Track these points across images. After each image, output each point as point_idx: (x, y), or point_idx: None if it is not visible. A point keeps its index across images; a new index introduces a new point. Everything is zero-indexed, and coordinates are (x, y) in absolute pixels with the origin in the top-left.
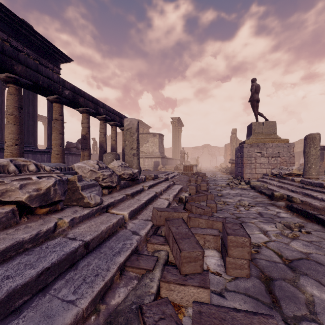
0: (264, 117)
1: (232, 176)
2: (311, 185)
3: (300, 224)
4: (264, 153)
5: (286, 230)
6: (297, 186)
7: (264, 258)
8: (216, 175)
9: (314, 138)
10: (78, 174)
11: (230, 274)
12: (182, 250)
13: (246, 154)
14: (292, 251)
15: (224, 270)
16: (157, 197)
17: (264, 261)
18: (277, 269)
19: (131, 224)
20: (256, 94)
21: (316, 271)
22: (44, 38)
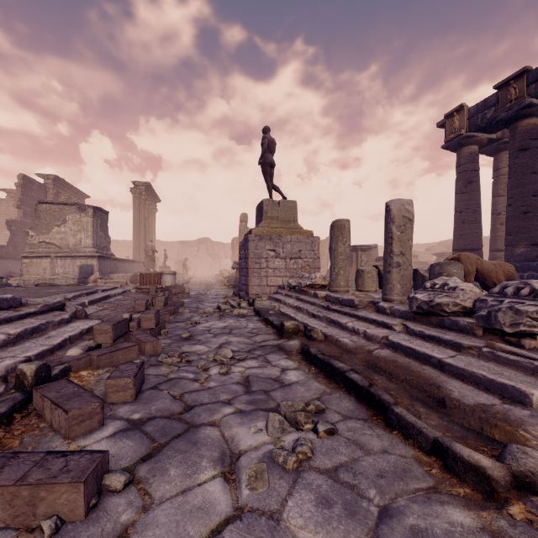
0: (281, 193)
1: (234, 292)
2: (339, 304)
3: (318, 406)
4: (280, 252)
5: (287, 434)
6: (321, 305)
7: None
8: (210, 290)
9: (342, 227)
10: None
11: None
12: None
13: (253, 253)
14: None
15: None
16: None
17: None
18: None
19: None
20: (269, 154)
21: None
22: None
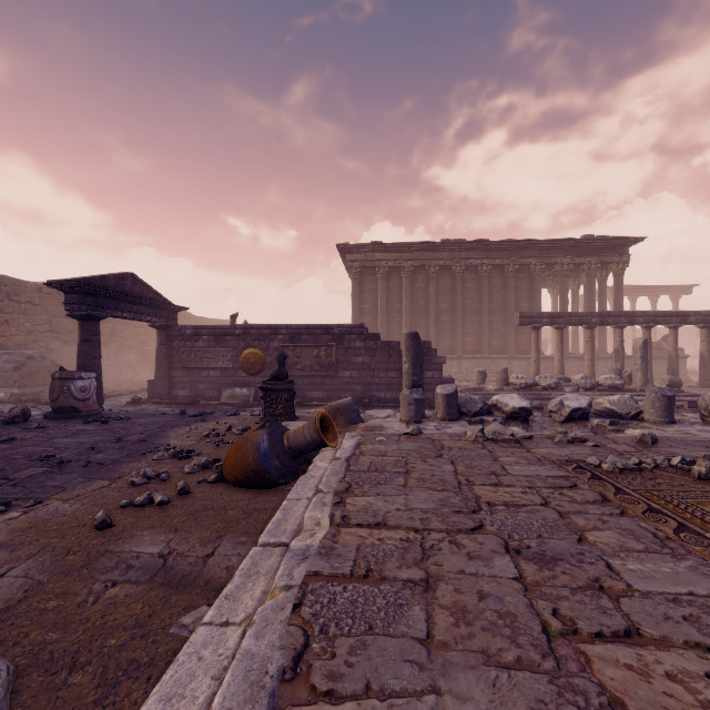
0: None
1: None
2: None
3: None
4: None
5: None
6: None
7: None
8: None
9: None
10: (572, 381)
11: None
12: None
13: None
14: None
15: None
16: None
17: None
18: None
19: None
20: None
21: None
22: (605, 239)
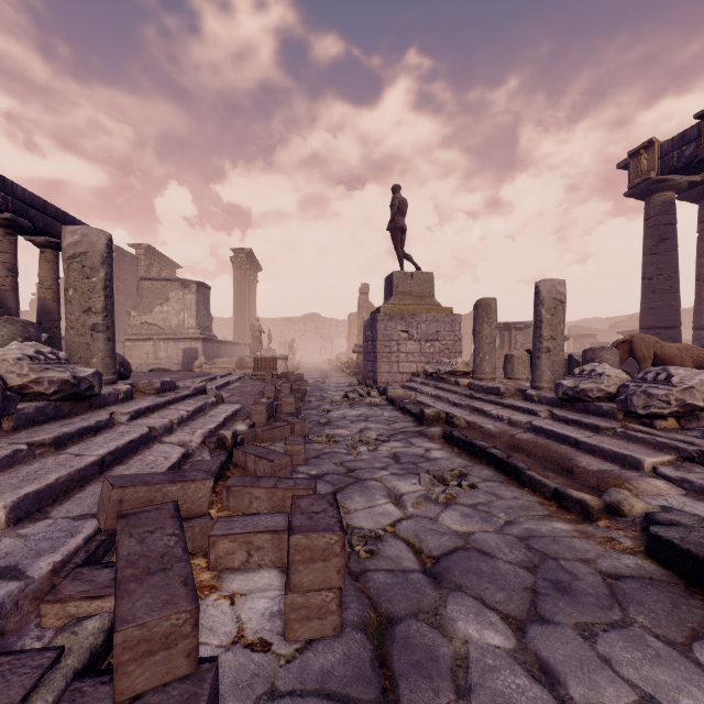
0: (414, 262)
1: (358, 380)
2: (484, 392)
3: (462, 471)
4: (413, 333)
5: (436, 487)
6: (463, 394)
7: (384, 565)
8: (328, 378)
9: (488, 307)
10: None
11: (296, 638)
12: (119, 624)
13: (382, 334)
14: (441, 534)
15: (282, 627)
16: (152, 442)
17: (383, 574)
18: (405, 591)
19: (8, 543)
20: (400, 217)
21: (478, 574)
22: None
